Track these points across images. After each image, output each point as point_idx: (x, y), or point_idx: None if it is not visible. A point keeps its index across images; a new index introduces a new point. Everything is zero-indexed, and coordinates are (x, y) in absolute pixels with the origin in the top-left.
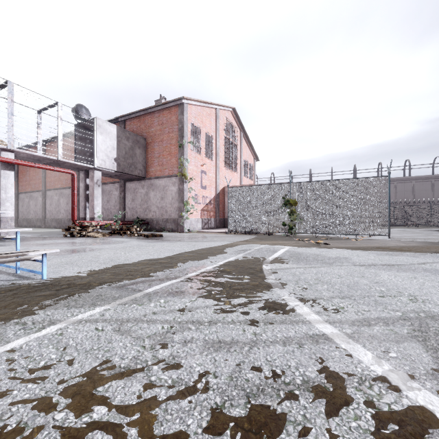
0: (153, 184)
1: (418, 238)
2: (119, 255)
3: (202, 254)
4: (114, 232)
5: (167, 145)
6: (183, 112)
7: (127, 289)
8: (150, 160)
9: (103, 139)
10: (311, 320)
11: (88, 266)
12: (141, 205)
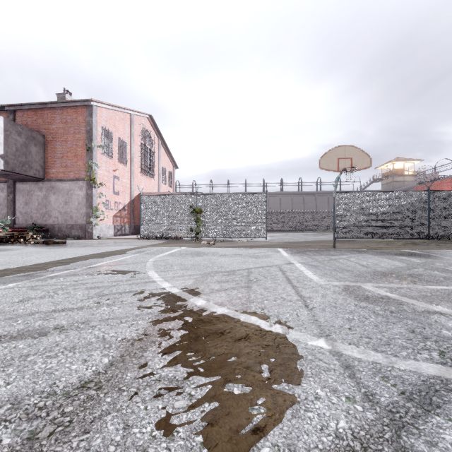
0: (54, 186)
1: (286, 239)
2: (16, 259)
3: (104, 255)
4: (2, 240)
5: (72, 146)
6: (92, 115)
7: (33, 276)
8: (50, 160)
9: None
10: (153, 278)
11: None
12: (38, 209)
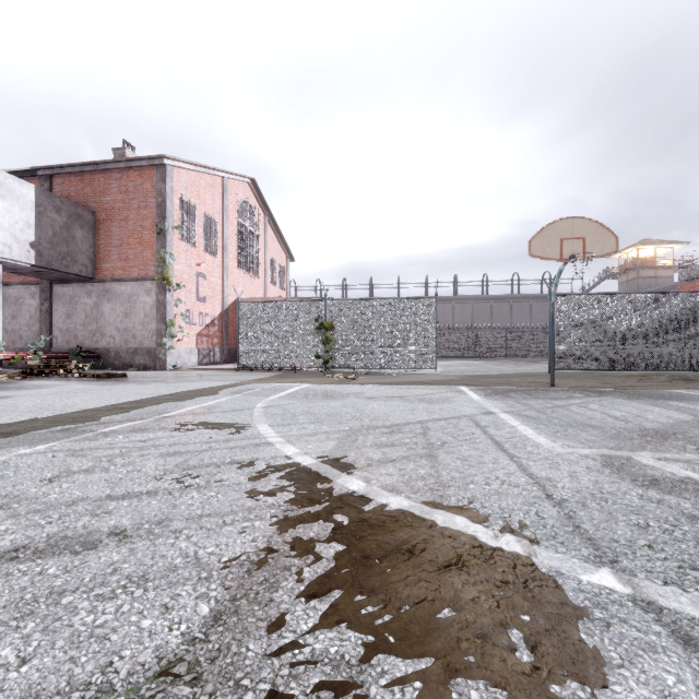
0: (109, 290)
1: (468, 371)
2: (52, 402)
3: (185, 397)
4: (32, 371)
5: (135, 228)
6: (165, 179)
7: (76, 431)
8: (104, 249)
9: (6, 207)
10: (267, 436)
11: (4, 416)
12: (86, 325)
